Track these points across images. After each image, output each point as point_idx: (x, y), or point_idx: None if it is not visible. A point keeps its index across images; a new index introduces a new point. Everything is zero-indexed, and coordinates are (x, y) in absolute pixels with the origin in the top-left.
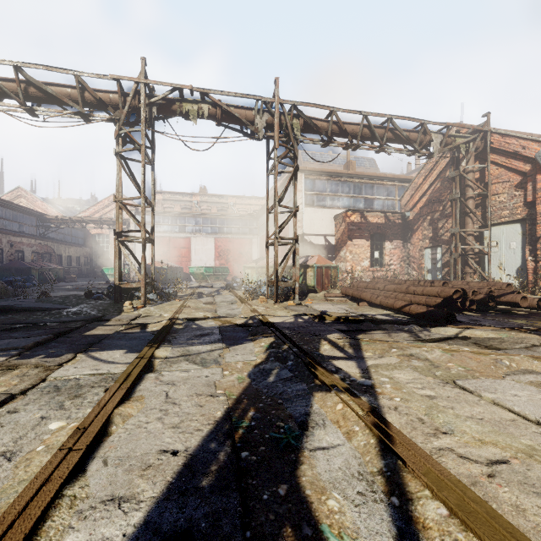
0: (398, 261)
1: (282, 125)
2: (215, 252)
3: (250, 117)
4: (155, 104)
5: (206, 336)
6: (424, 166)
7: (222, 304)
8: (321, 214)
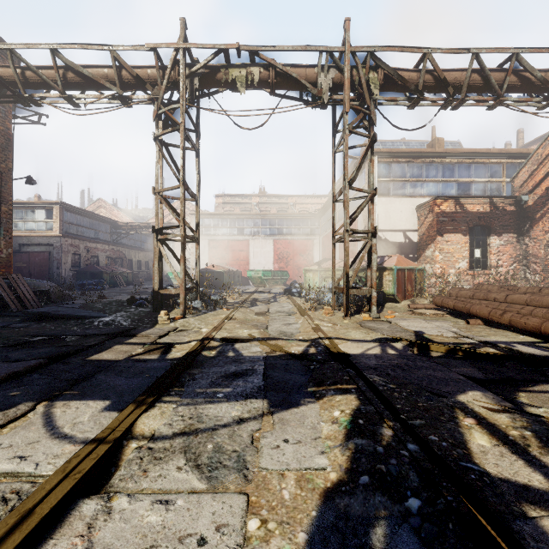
0: (510, 262)
1: (354, 82)
2: (274, 254)
3: (312, 76)
4: (196, 74)
5: (242, 377)
6: None
7: (277, 316)
8: (399, 204)
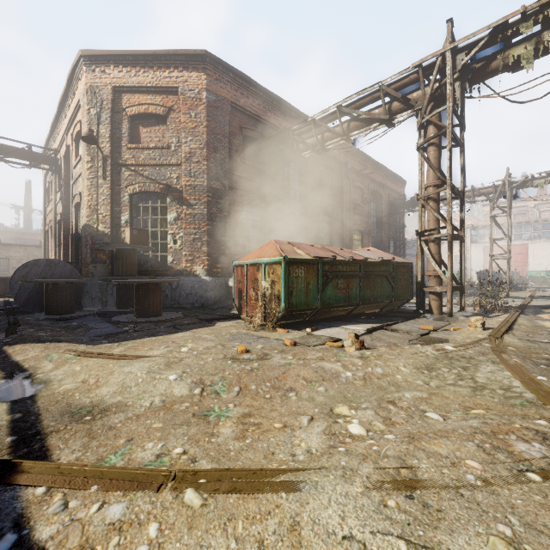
0: None
1: None
2: None
3: None
4: (514, 187)
5: None
6: None
7: None
8: None
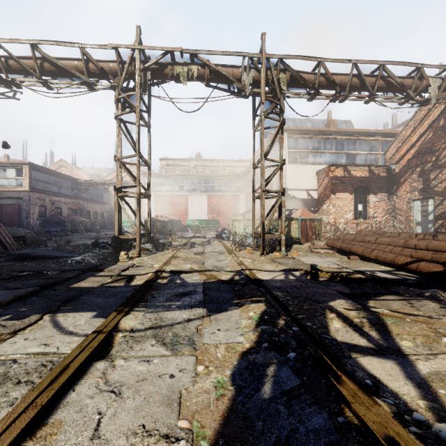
0: (383, 214)
1: (268, 80)
2: (208, 207)
3: (237, 74)
4: (149, 69)
5: (187, 295)
6: (413, 117)
7: (211, 255)
8: (304, 170)
